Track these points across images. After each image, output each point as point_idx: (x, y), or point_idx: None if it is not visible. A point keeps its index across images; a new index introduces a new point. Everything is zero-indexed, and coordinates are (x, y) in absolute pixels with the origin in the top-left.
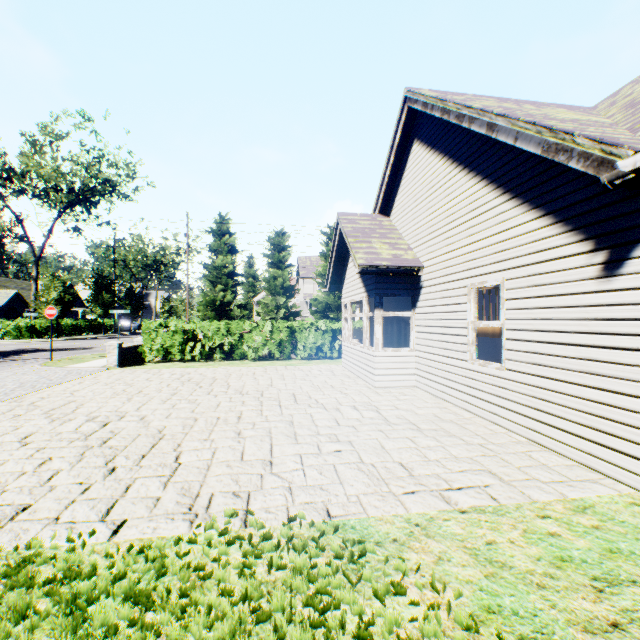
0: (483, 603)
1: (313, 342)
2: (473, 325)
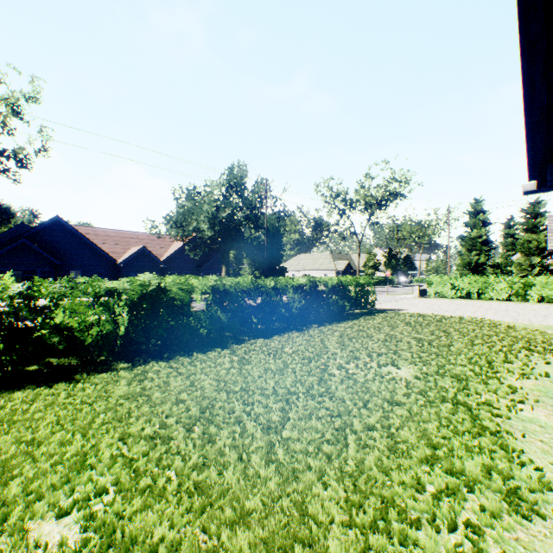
0: (516, 325)
1: (541, 291)
2: None
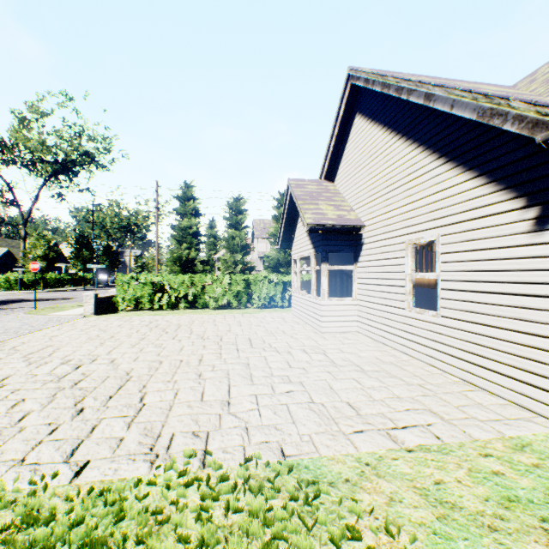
0: (438, 548)
1: (266, 293)
2: (410, 277)
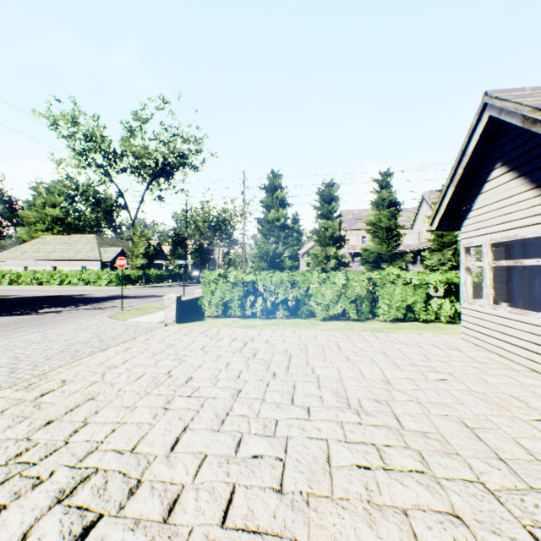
0: None
1: (401, 299)
2: None
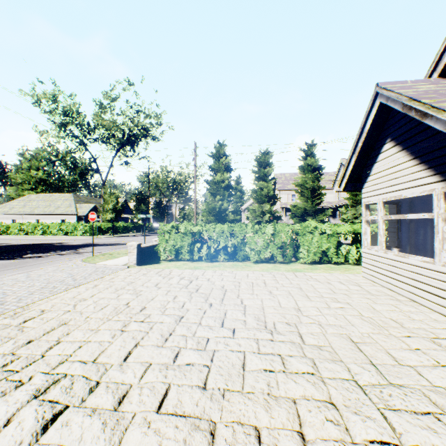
0: None
1: (317, 246)
2: None
